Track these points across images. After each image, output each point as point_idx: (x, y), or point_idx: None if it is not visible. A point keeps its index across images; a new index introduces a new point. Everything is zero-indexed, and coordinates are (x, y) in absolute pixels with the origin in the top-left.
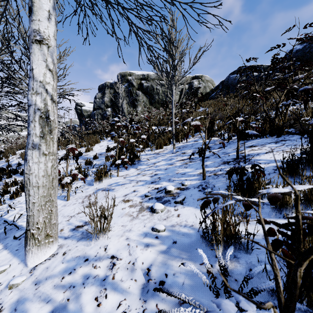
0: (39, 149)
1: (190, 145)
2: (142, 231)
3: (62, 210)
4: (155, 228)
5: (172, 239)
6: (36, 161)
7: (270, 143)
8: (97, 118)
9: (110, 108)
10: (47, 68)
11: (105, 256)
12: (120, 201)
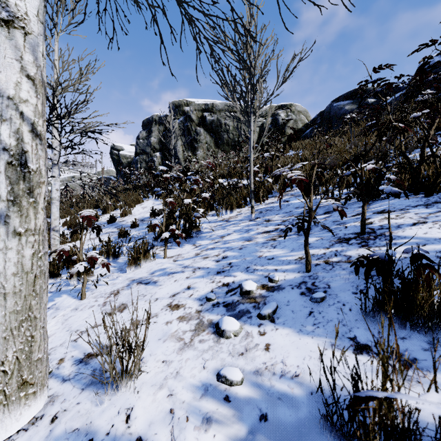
0: (6, 224)
1: (278, 208)
2: (199, 379)
3: (70, 317)
4: (223, 376)
5: (259, 409)
6: (1, 246)
7: (416, 206)
8: (141, 166)
9: (159, 153)
10: (22, 73)
11: (125, 436)
12: (163, 307)
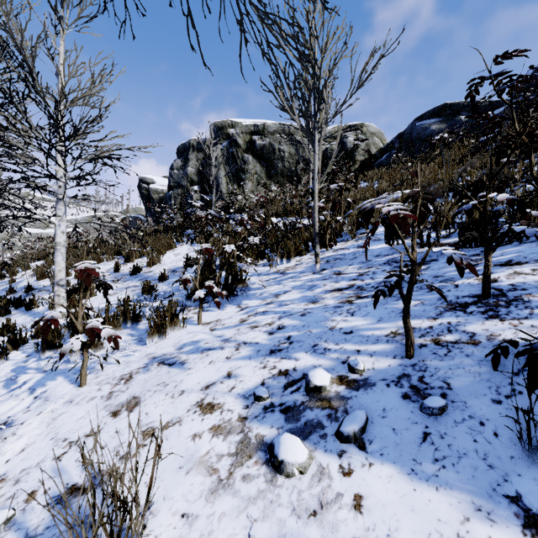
0: None
1: (351, 255)
2: None
3: (60, 415)
4: None
5: None
6: None
7: None
8: (175, 203)
9: (198, 186)
10: None
11: None
12: (191, 407)
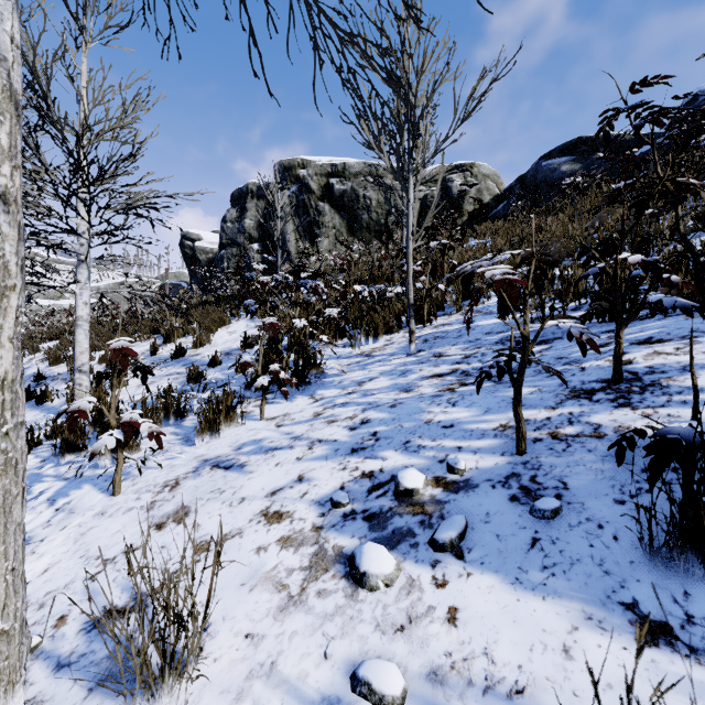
0: None
1: (455, 333)
2: (316, 685)
3: (90, 529)
4: (365, 682)
5: None
6: None
7: None
8: (228, 266)
9: (258, 244)
10: None
11: None
12: (254, 516)
